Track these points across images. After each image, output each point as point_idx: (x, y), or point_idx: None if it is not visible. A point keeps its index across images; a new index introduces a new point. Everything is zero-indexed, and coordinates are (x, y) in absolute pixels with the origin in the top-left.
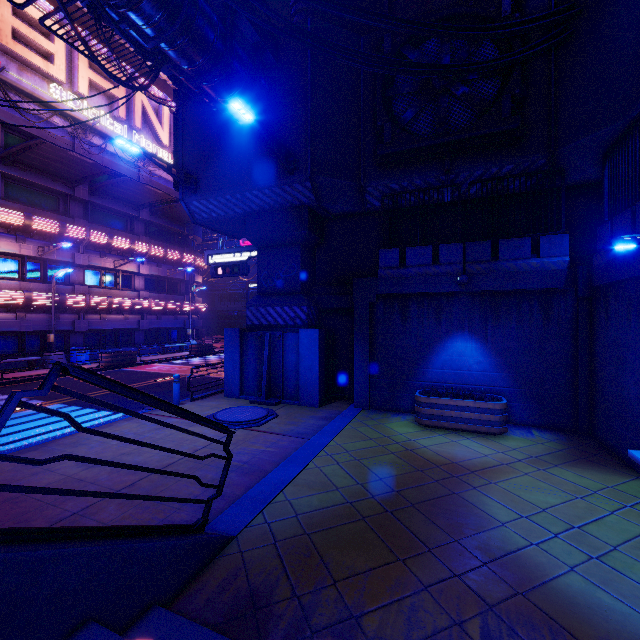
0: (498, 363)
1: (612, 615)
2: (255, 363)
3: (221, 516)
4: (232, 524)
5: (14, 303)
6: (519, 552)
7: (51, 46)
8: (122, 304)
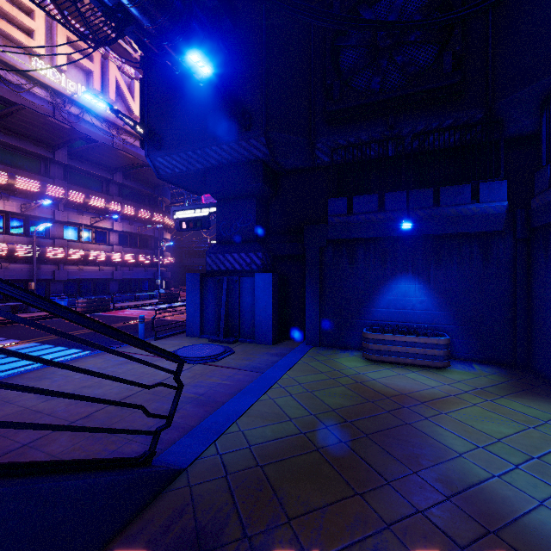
0: (440, 302)
1: None
2: (214, 305)
3: (172, 447)
4: (183, 456)
5: None
6: (482, 485)
7: (32, 23)
8: (98, 256)
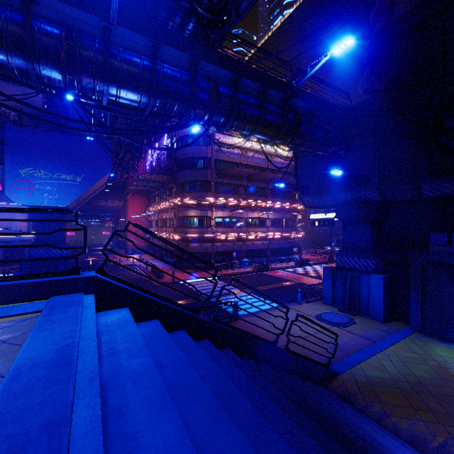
0: None
1: None
2: (341, 288)
3: (333, 365)
4: (338, 369)
5: (222, 239)
6: None
7: None
8: (261, 236)
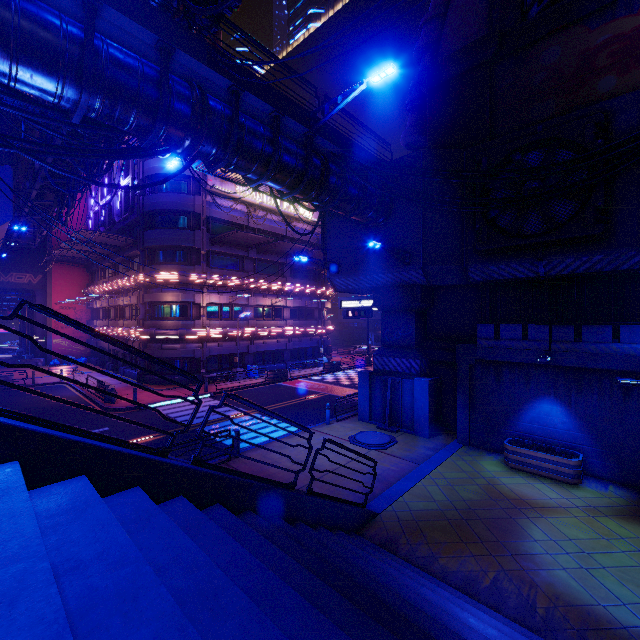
0: (581, 425)
1: (570, 589)
2: (380, 399)
3: (371, 503)
4: (377, 508)
5: (218, 336)
6: (536, 555)
7: None
8: (276, 332)
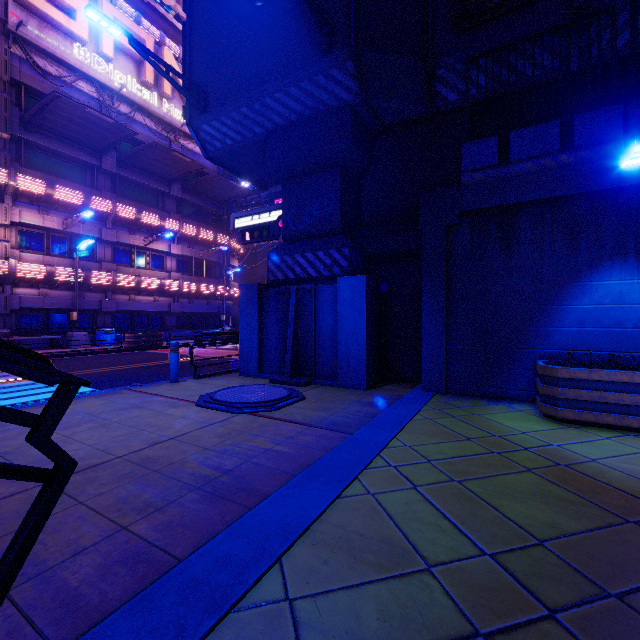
0: None
1: None
2: (278, 330)
3: None
4: None
5: (36, 277)
6: None
7: (73, 1)
8: (151, 284)
